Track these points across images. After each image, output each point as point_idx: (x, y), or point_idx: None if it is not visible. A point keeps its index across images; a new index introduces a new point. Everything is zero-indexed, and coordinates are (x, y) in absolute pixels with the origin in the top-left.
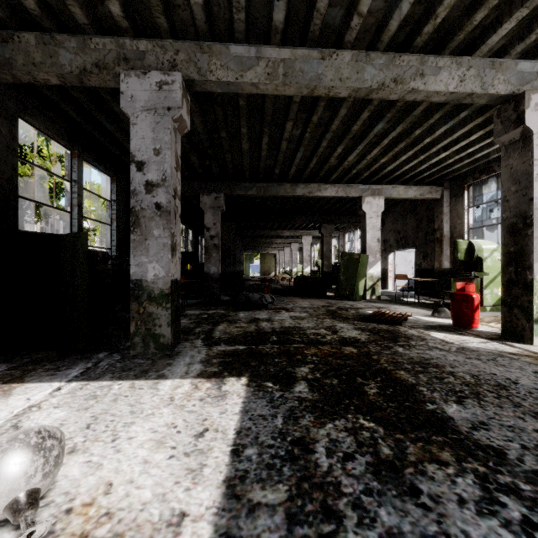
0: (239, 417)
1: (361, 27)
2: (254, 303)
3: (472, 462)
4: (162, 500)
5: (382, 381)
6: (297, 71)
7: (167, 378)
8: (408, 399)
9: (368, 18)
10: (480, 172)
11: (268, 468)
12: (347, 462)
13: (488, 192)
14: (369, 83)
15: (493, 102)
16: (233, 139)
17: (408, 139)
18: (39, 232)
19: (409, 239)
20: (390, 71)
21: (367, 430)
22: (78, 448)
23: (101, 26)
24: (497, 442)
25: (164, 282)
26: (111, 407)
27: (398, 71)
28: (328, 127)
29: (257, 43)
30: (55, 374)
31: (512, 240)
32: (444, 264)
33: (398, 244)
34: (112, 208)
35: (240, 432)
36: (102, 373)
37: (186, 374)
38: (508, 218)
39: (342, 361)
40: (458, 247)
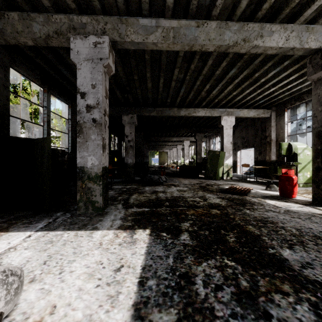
0: (144, 257)
1: (222, 6)
2: (154, 181)
3: (306, 293)
4: (89, 320)
5: (237, 232)
6: (181, 34)
7: (99, 229)
8: (256, 245)
9: (227, 0)
10: (295, 100)
11: (163, 296)
12: (218, 292)
13: (298, 114)
14: (227, 42)
15: (306, 54)
16: (141, 81)
17: (250, 80)
18: (21, 137)
19: (250, 142)
20: (241, 34)
21: (230, 268)
22: (36, 278)
23: (59, 8)
24: (320, 278)
25: (98, 168)
26: (61, 249)
27: (246, 34)
28: (200, 72)
29: (156, 17)
30: (28, 226)
31: (319, 142)
32: (272, 157)
33: (243, 145)
34: (68, 124)
35: (145, 268)
36: (57, 226)
37: (111, 227)
38: (317, 128)
39: (211, 219)
40: (282, 147)
